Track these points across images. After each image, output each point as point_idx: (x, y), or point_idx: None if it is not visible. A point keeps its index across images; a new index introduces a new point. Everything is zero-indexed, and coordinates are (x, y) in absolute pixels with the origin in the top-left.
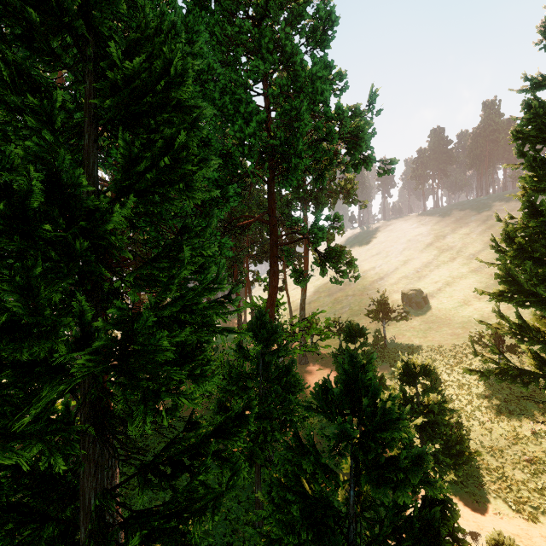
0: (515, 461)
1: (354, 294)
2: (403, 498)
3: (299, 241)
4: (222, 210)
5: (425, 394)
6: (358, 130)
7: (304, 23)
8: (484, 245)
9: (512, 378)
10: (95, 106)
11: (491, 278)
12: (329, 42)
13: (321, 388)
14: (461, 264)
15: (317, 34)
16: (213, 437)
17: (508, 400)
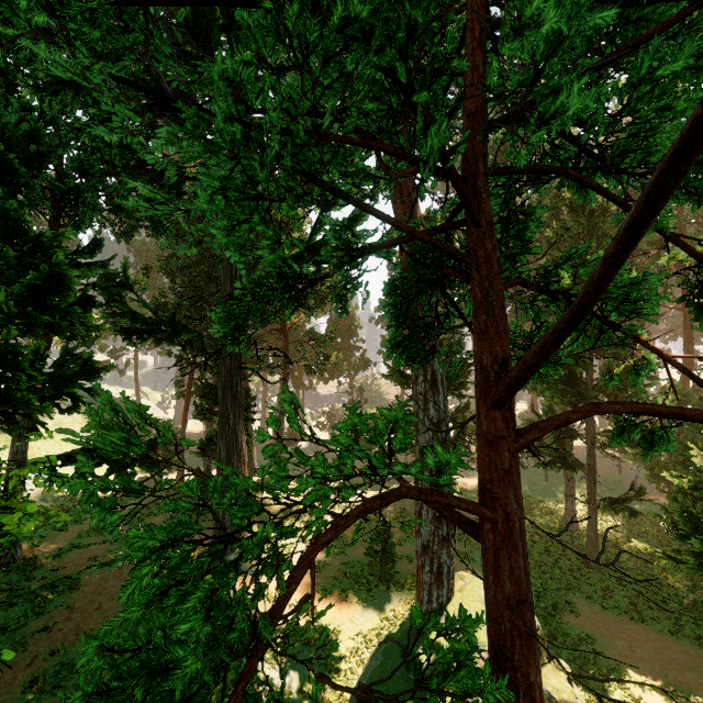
0: None
1: None
2: None
3: None
4: None
5: None
6: None
7: None
8: None
9: None
10: None
11: None
12: None
13: None
14: None
15: None
16: None
17: None
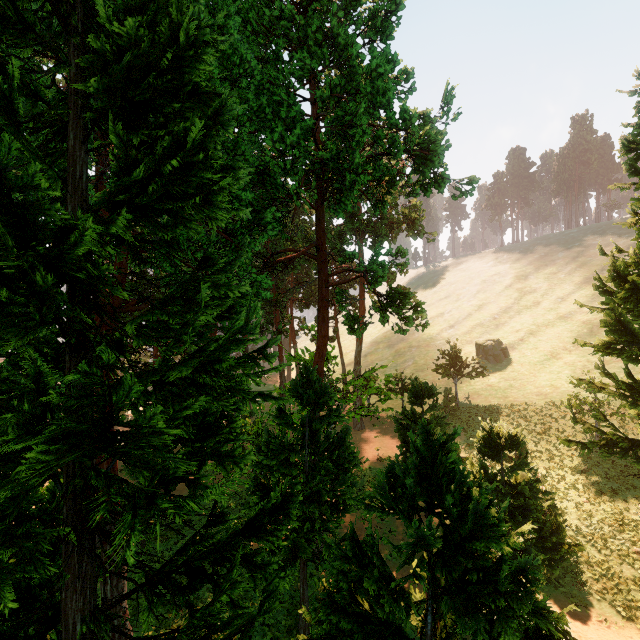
0: (623, 553)
1: (419, 345)
2: (507, 639)
3: (353, 281)
4: (257, 240)
5: (512, 472)
6: (429, 141)
7: (360, 10)
8: (574, 286)
9: (622, 451)
10: (84, 95)
11: (584, 326)
12: (393, 30)
13: (387, 476)
14: (547, 310)
15: (378, 20)
16: (243, 536)
17: (611, 476)
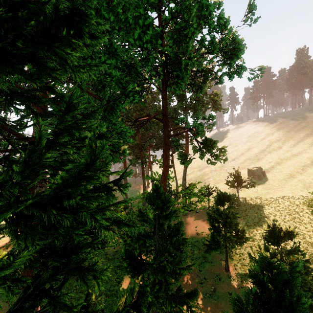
0: None
1: (216, 170)
2: None
3: (181, 136)
4: (124, 104)
5: (290, 255)
6: (234, 42)
7: None
8: (300, 138)
9: None
10: None
11: (308, 160)
12: None
13: None
14: (285, 151)
15: None
16: None
17: None
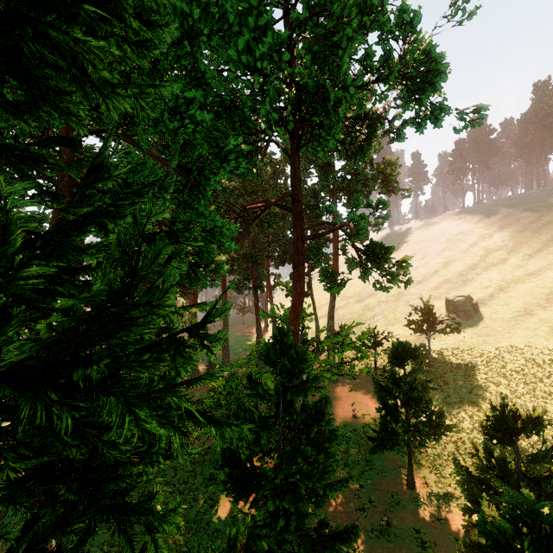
0: None
1: (388, 300)
2: None
3: (325, 240)
4: (218, 176)
5: (536, 465)
6: (427, 60)
7: None
8: (541, 244)
9: None
10: None
11: None
12: None
13: None
14: (515, 266)
15: None
16: None
17: None
